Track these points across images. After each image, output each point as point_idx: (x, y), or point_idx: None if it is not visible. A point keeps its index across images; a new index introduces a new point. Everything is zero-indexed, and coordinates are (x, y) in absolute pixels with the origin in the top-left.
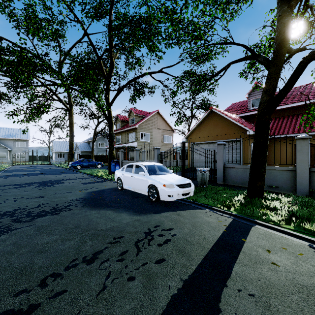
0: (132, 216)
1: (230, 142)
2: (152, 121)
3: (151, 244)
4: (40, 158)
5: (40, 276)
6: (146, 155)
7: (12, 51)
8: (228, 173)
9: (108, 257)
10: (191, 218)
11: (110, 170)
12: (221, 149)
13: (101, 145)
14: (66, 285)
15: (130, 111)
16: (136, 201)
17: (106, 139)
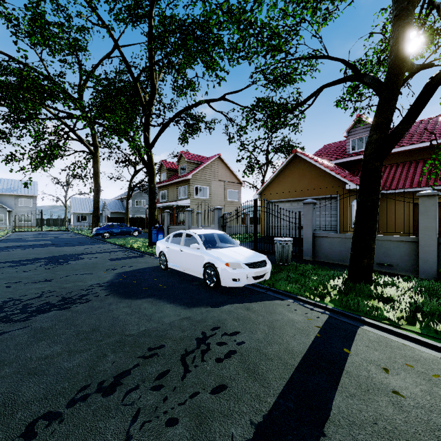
0: (178, 312)
1: (321, 200)
2: (211, 169)
3: (206, 359)
4: (53, 222)
5: (26, 419)
6: (202, 217)
7: (8, 69)
8: (319, 244)
9: (137, 383)
10: (266, 315)
11: (151, 239)
12: (310, 210)
13: (139, 204)
14: (66, 435)
15: (180, 155)
16: (186, 287)
17: (146, 195)
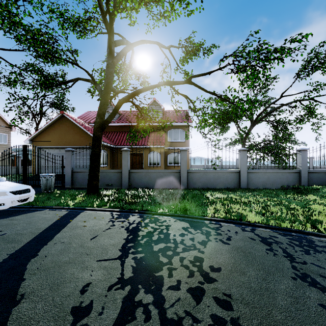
0: None
1: (81, 149)
2: None
3: None
4: None
5: None
6: None
7: None
8: (76, 177)
9: None
10: (27, 219)
11: None
12: (70, 155)
13: None
14: None
15: None
16: None
17: None
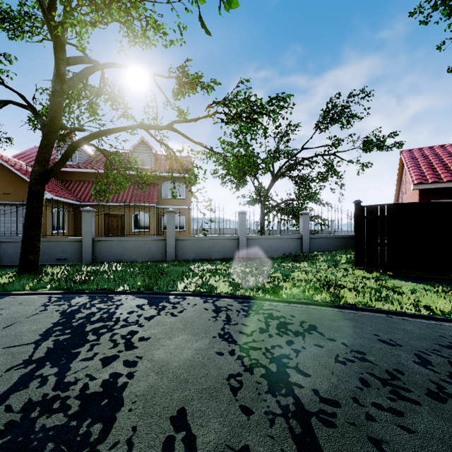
0: None
1: (19, 206)
2: None
3: None
4: None
5: None
6: None
7: None
8: (4, 249)
9: None
10: None
11: None
12: None
13: None
14: None
15: None
16: None
17: None
